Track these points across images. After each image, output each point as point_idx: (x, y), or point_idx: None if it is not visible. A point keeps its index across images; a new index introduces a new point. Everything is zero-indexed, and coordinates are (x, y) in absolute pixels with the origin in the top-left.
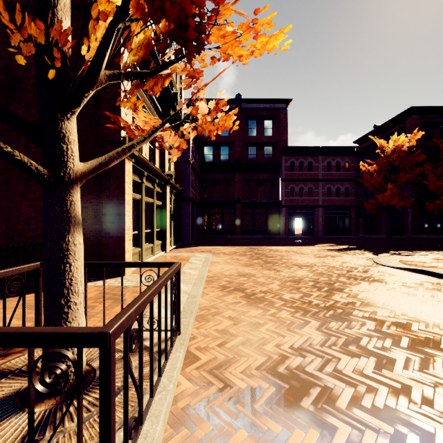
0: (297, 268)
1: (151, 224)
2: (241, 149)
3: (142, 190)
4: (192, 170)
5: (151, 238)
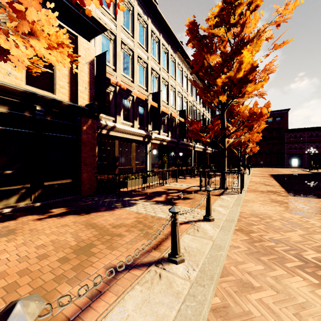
0: (273, 169)
1: None
2: (265, 131)
3: None
4: None
5: None
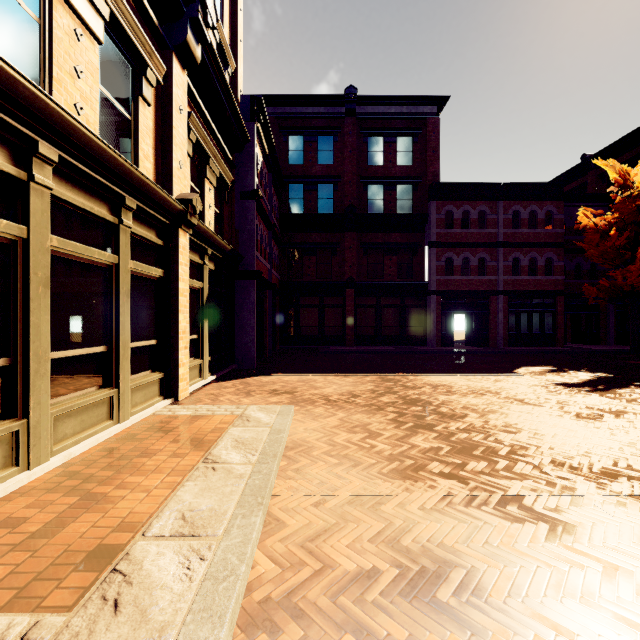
0: (596, 492)
1: (109, 329)
2: (356, 190)
3: (29, 208)
4: (262, 219)
5: (109, 371)
